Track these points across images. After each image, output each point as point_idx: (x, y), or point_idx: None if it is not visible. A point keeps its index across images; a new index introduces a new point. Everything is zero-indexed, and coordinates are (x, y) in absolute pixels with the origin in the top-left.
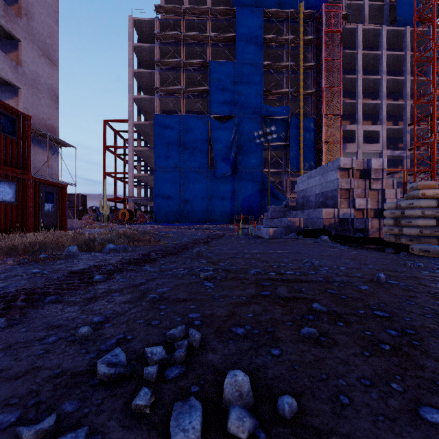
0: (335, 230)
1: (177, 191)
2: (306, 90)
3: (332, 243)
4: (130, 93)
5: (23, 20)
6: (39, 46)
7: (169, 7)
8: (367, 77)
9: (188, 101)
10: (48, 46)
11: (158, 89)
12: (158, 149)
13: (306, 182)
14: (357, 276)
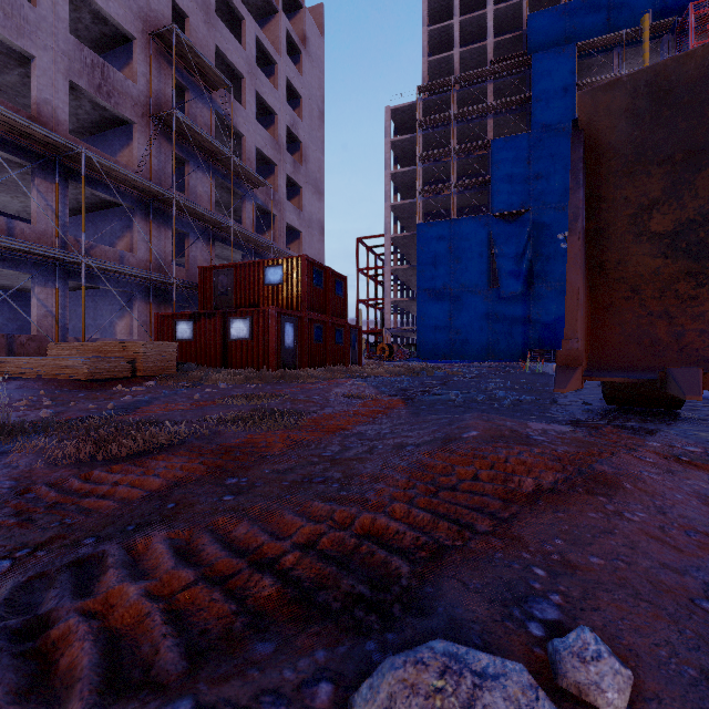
0: None
1: (446, 319)
2: None
3: None
4: (387, 201)
5: (303, 167)
6: (312, 185)
7: (435, 83)
8: None
9: (461, 197)
10: (318, 181)
11: (422, 191)
12: (422, 267)
13: None
14: None
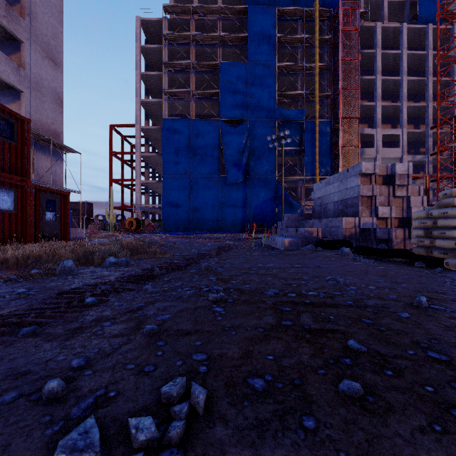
0: (355, 241)
1: (186, 199)
2: (322, 92)
3: (354, 255)
4: (138, 97)
5: (26, 21)
6: (42, 47)
7: (177, 6)
8: (386, 78)
9: (198, 105)
10: (52, 47)
11: (167, 92)
12: (167, 155)
13: (323, 189)
14: (392, 299)
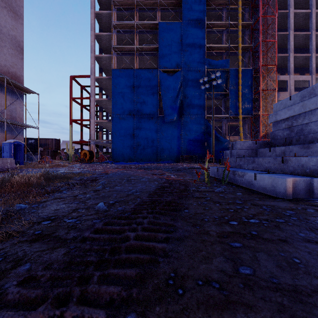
0: None
1: (131, 135)
2: (244, 44)
3: None
4: (92, 53)
5: None
6: None
7: None
8: (298, 33)
9: (141, 59)
10: (11, 0)
11: (115, 48)
12: (115, 99)
13: (297, 105)
14: None
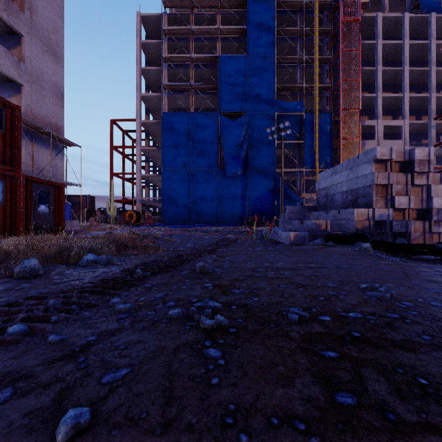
0: (368, 235)
1: (185, 192)
2: (322, 83)
3: (375, 252)
4: (138, 91)
5: (26, 15)
6: (43, 41)
7: (177, 1)
8: (388, 69)
9: (197, 99)
10: (52, 42)
11: (166, 86)
12: (166, 149)
13: (329, 179)
14: None
